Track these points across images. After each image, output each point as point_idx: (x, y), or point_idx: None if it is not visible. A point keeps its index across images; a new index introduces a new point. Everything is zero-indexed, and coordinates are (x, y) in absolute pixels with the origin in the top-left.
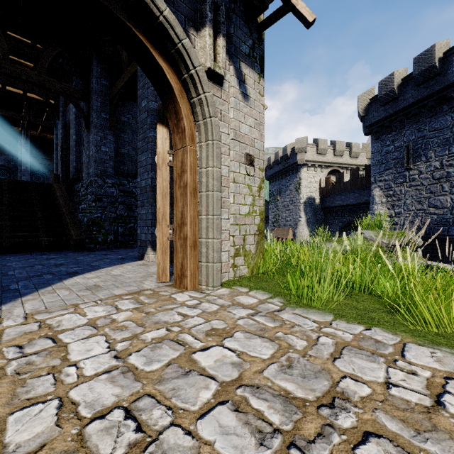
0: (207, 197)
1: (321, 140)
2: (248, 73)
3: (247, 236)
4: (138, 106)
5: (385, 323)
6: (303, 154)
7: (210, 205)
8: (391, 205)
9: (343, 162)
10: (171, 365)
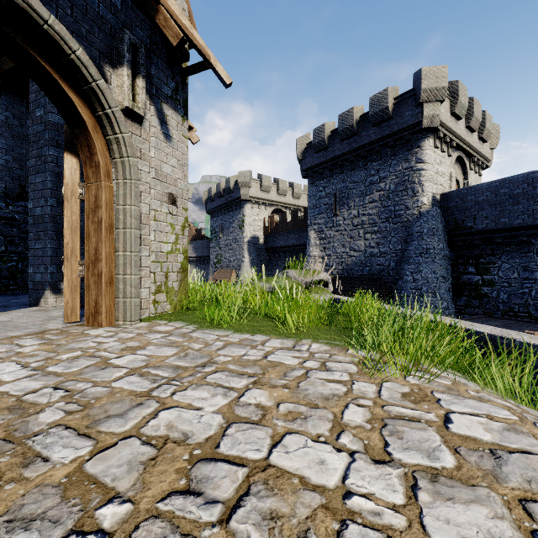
0: (125, 234)
1: (265, 177)
2: (171, 114)
3: (169, 273)
4: (30, 114)
5: (267, 332)
6: (247, 190)
7: (128, 242)
8: (324, 247)
9: (286, 202)
10: (89, 367)
